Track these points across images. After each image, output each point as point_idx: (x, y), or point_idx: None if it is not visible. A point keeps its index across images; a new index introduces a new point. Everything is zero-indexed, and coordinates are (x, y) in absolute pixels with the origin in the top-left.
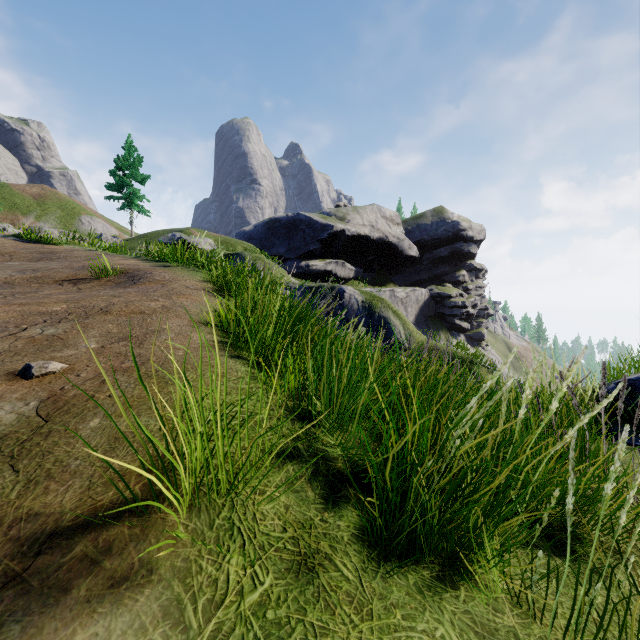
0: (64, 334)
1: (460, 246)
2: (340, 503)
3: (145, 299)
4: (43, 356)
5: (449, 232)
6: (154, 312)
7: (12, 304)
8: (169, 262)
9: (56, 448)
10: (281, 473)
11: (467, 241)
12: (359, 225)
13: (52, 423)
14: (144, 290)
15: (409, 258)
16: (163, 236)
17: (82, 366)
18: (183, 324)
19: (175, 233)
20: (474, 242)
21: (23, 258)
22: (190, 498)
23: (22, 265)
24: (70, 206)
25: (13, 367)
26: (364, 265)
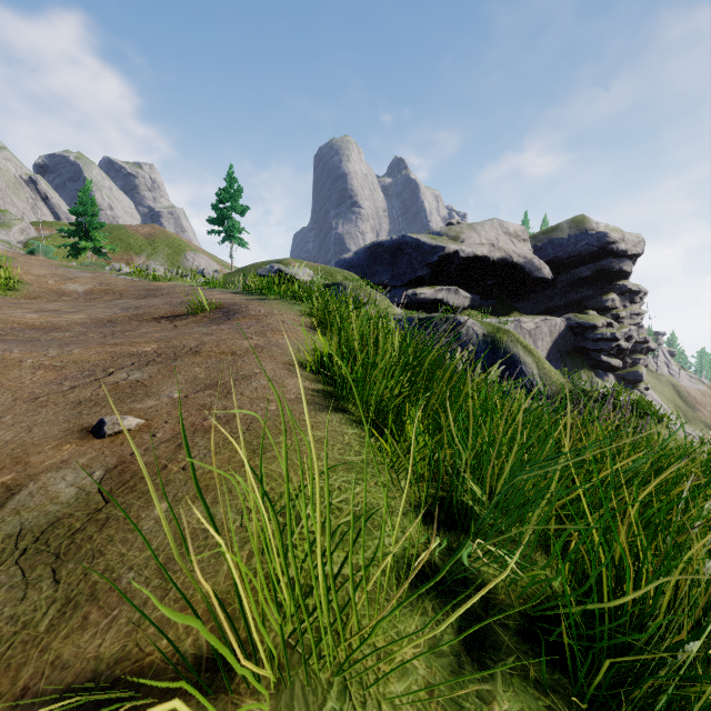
0: (149, 380)
1: (608, 263)
2: (514, 679)
3: (238, 337)
4: (122, 407)
5: (593, 246)
6: (246, 352)
7: (106, 344)
8: (266, 295)
9: (110, 547)
10: (415, 616)
11: (618, 256)
12: (476, 244)
13: (112, 505)
14: (237, 327)
15: (539, 281)
16: (261, 268)
17: (160, 422)
18: (277, 367)
19: (273, 264)
20: (628, 257)
21: (131, 296)
22: (277, 670)
23: (128, 303)
24: (176, 243)
25: (89, 421)
26: (482, 291)
